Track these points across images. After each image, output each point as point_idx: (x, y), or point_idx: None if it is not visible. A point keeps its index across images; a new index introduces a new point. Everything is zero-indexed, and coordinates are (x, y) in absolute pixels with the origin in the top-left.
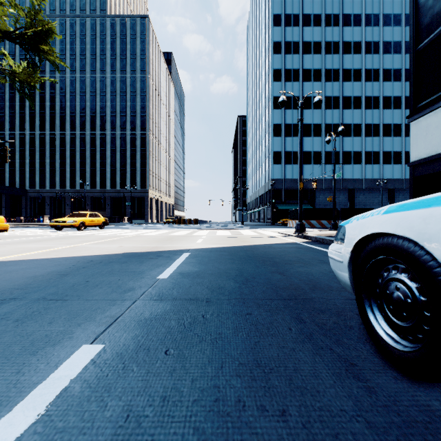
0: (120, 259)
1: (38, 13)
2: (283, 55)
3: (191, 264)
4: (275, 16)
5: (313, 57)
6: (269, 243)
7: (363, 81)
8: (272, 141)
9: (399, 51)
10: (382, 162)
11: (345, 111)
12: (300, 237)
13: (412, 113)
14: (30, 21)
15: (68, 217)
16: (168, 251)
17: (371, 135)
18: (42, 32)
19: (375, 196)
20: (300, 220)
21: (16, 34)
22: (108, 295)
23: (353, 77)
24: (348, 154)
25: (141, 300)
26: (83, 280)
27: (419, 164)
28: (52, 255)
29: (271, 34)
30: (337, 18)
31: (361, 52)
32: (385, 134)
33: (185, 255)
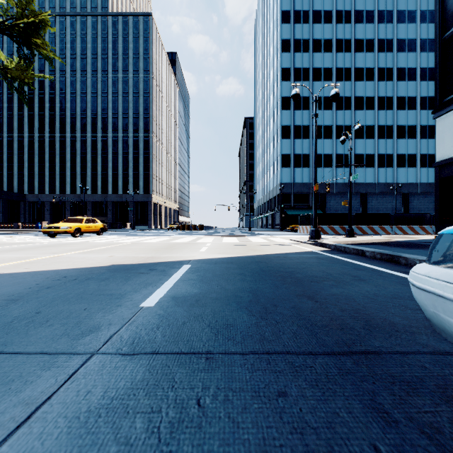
0: (102, 274)
1: (31, 3)
2: (292, 53)
3: (189, 283)
4: (284, 13)
5: (323, 55)
6: (283, 252)
7: (376, 81)
8: (281, 143)
9: (413, 49)
10: (395, 165)
11: (357, 112)
12: (316, 245)
13: (438, 108)
14: (22, 11)
15: (63, 223)
16: (164, 263)
17: (384, 137)
18: (35, 23)
19: (389, 201)
20: (314, 226)
21: (6, 25)
22: (52, 344)
23: (366, 76)
24: (360, 156)
25: (100, 354)
26: (32, 311)
27: (446, 164)
28: (22, 268)
29: (279, 31)
30: (348, 14)
31: (374, 50)
32: (399, 136)
33: (184, 268)
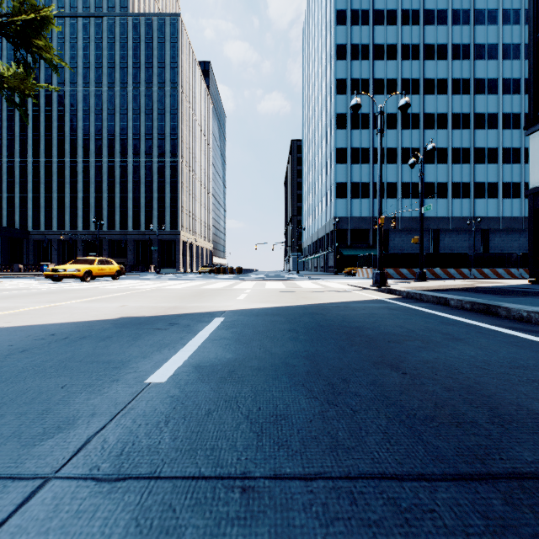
0: (105, 331)
1: None
2: (349, 61)
3: (221, 343)
4: (338, 13)
5: (386, 64)
6: (343, 301)
7: (449, 94)
8: (335, 169)
9: (495, 56)
10: (473, 195)
11: (427, 132)
12: (383, 291)
13: (532, 121)
14: (20, 5)
15: (70, 264)
16: (190, 315)
17: (459, 162)
18: (36, 20)
19: (465, 239)
20: (379, 268)
21: (1, 22)
22: None
23: (437, 89)
24: (430, 185)
25: (60, 479)
26: None
27: None
28: (0, 322)
29: (333, 34)
30: (416, 14)
31: (447, 58)
32: (477, 161)
33: (215, 322)
